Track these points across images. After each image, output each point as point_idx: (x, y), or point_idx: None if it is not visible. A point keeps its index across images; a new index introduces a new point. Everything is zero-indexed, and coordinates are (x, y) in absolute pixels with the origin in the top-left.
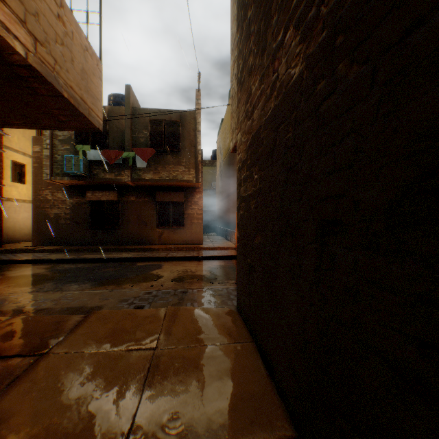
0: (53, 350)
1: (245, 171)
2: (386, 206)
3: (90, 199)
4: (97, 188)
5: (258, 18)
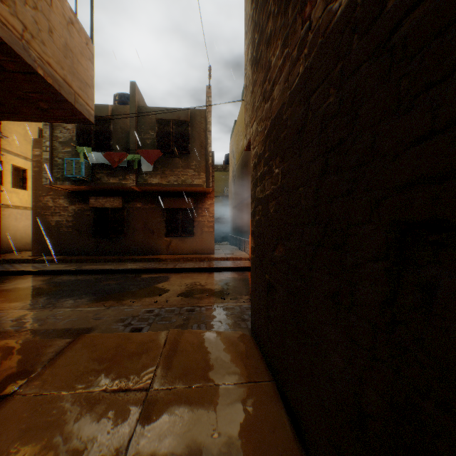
0: (21, 390)
1: (262, 166)
2: None
3: (93, 205)
4: (100, 194)
5: None
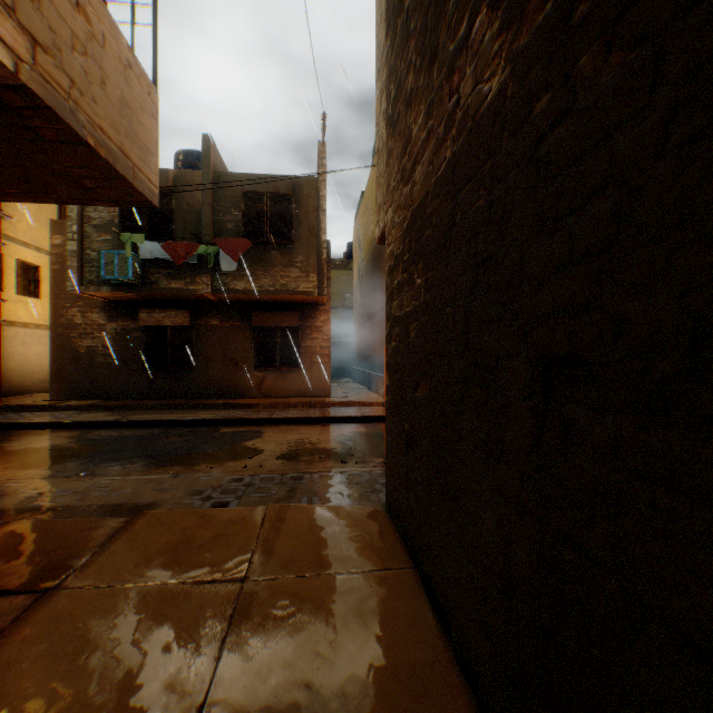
0: (68, 583)
1: (400, 272)
2: (687, 327)
3: (144, 323)
4: (156, 305)
5: (424, 5)
